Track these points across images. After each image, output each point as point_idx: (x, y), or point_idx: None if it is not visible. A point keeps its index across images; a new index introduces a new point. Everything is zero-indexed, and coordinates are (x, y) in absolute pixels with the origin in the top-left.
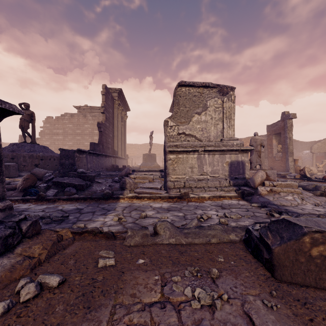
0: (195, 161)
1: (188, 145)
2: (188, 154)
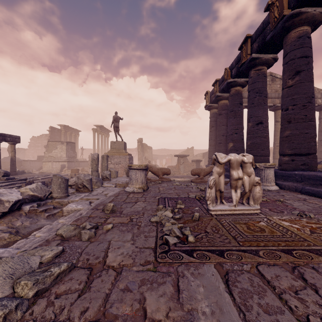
0: (51, 164)
1: (49, 160)
2: (49, 162)
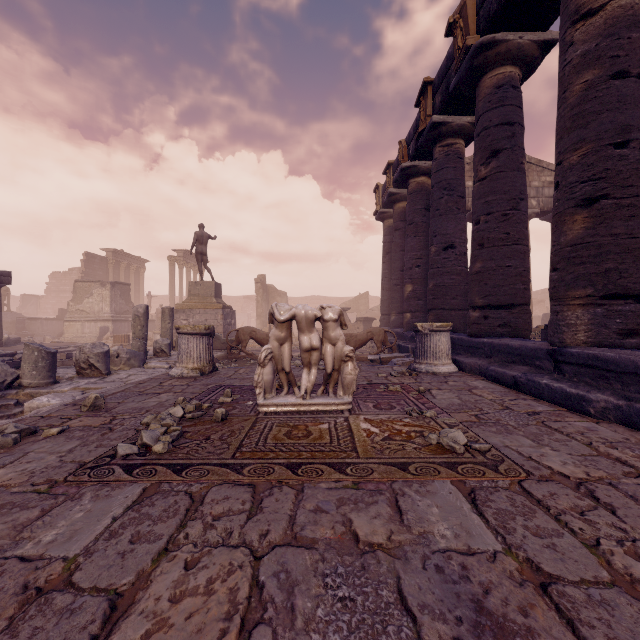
0: (80, 326)
1: (78, 317)
2: (76, 322)
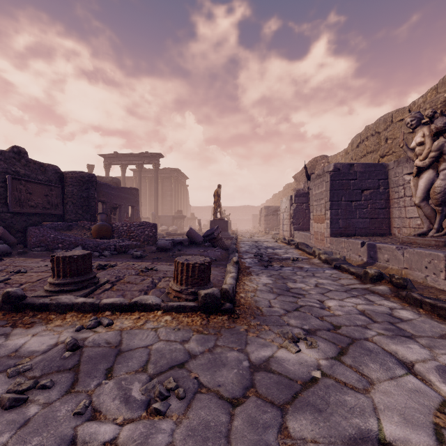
0: None
1: None
2: None
